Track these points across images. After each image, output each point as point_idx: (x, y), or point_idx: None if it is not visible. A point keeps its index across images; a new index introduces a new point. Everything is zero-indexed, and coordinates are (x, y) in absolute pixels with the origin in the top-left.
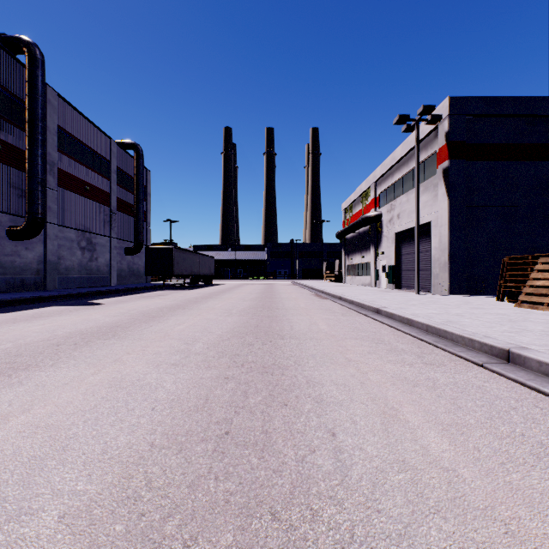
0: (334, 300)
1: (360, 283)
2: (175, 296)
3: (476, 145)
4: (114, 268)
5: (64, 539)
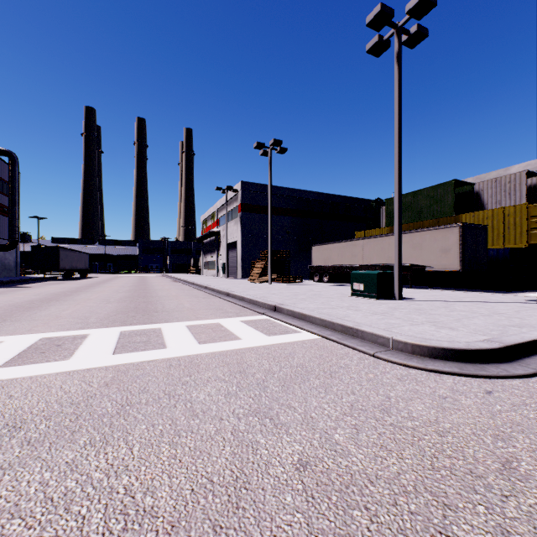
0: (181, 282)
1: (211, 274)
2: (74, 283)
3: (255, 206)
4: None
5: (123, 297)
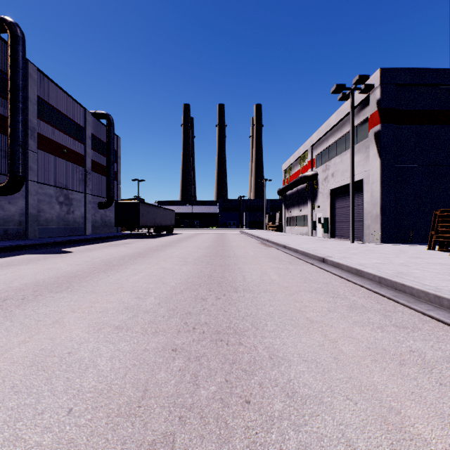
0: (279, 248)
1: (298, 232)
2: (139, 244)
3: (404, 111)
4: (89, 219)
5: None
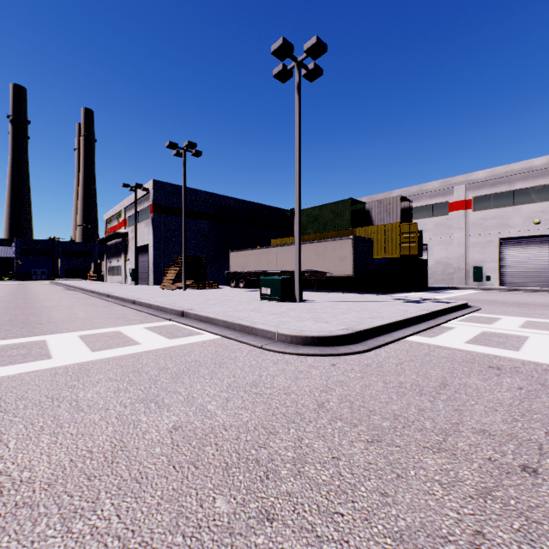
0: (76, 290)
1: (117, 281)
2: None
3: (169, 207)
4: None
5: None
